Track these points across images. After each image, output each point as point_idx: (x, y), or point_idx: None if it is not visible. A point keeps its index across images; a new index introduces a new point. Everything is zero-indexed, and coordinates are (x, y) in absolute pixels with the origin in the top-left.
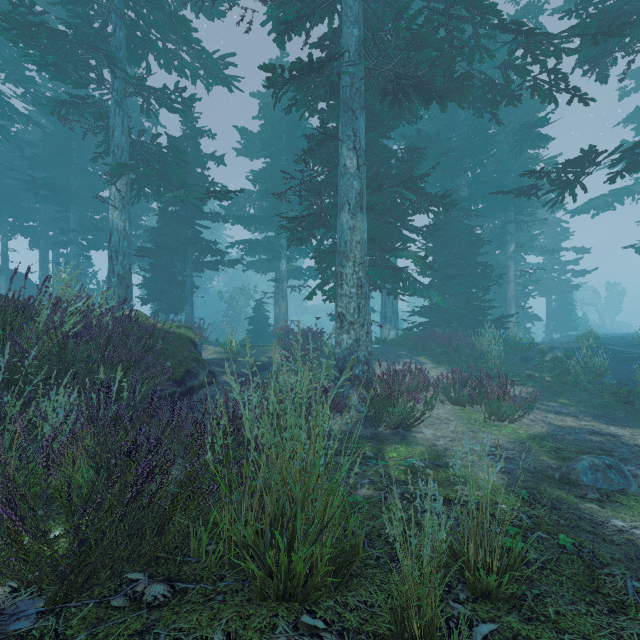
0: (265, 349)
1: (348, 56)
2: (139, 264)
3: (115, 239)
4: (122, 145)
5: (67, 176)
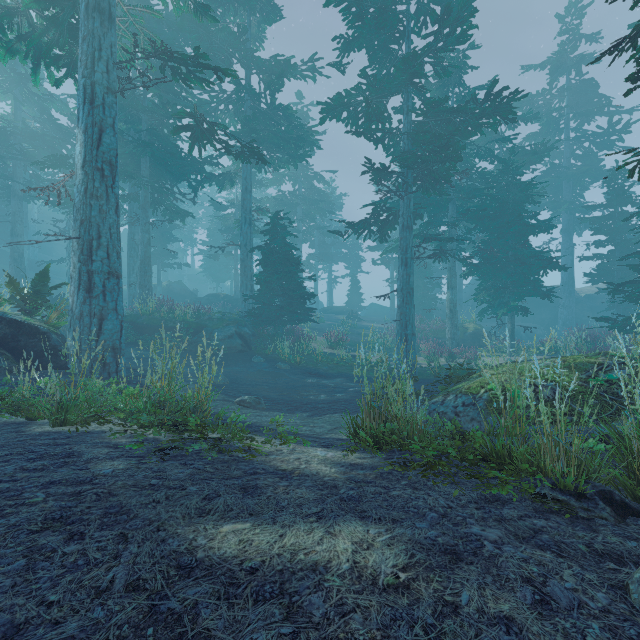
0: None
1: None
2: None
3: None
4: None
5: None
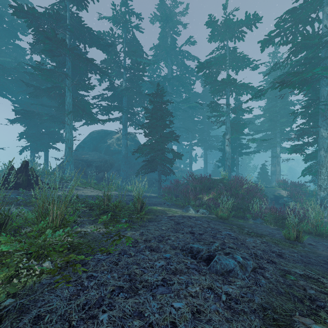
0: (274, 189)
1: (323, 98)
2: (210, 150)
3: (227, 155)
4: (229, 126)
5: (188, 123)
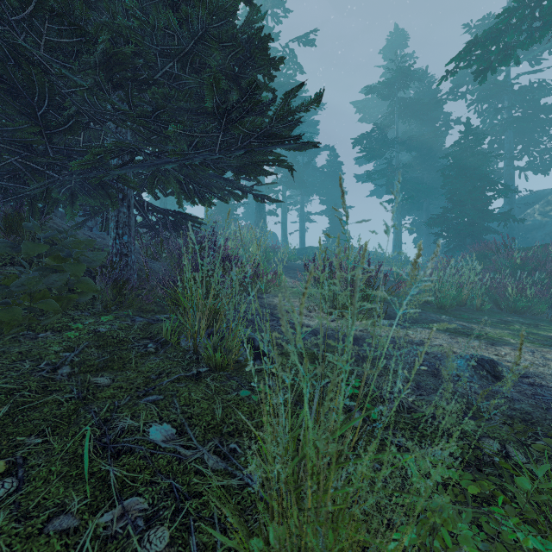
0: None
1: None
2: None
3: None
4: None
5: None
